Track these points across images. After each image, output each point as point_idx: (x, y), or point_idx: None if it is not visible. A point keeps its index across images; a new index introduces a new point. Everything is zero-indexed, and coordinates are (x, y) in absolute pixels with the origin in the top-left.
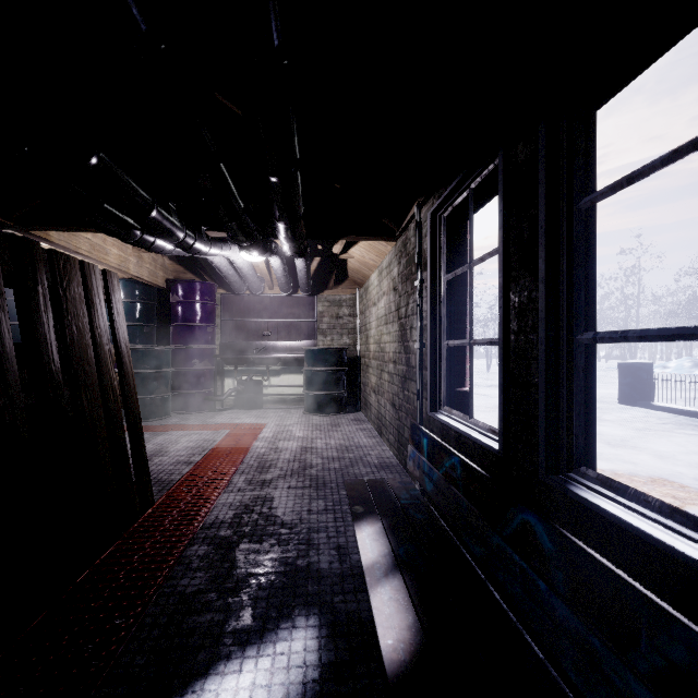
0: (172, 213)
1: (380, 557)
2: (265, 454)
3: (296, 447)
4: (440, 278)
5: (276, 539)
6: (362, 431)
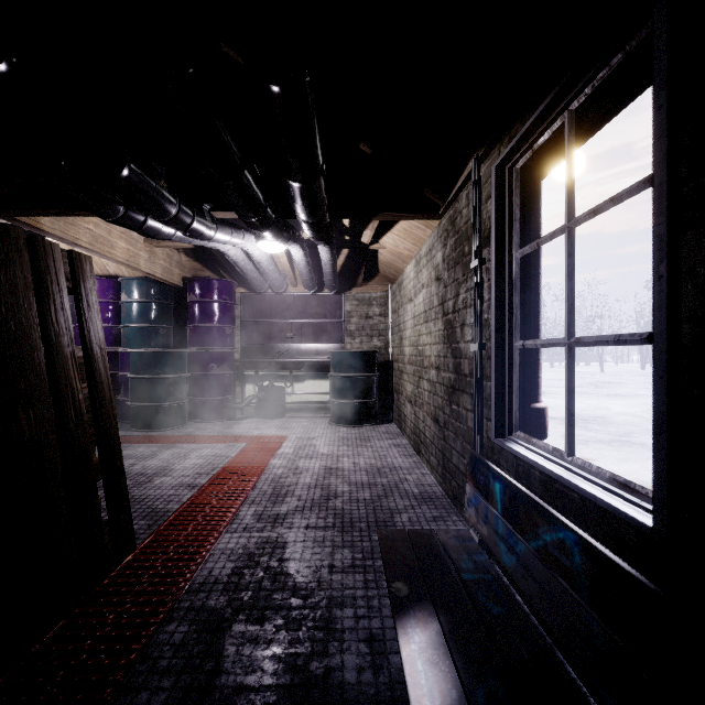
0: (157, 177)
1: None
2: (282, 476)
3: (318, 468)
4: (510, 254)
5: (283, 617)
6: (396, 447)
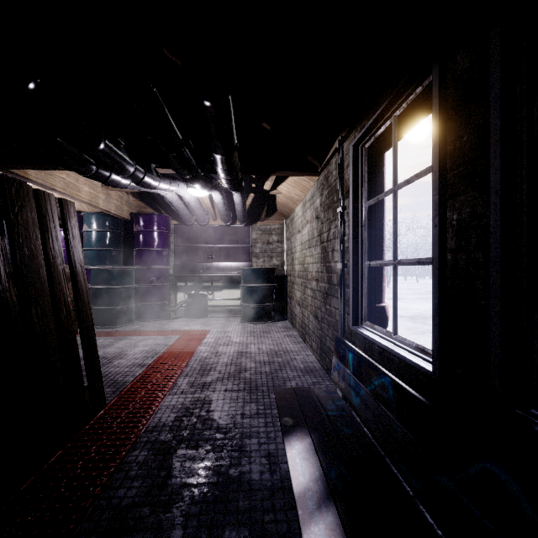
0: (121, 148)
1: (311, 482)
2: (207, 357)
3: (233, 352)
4: (361, 204)
5: (211, 444)
6: (289, 337)
